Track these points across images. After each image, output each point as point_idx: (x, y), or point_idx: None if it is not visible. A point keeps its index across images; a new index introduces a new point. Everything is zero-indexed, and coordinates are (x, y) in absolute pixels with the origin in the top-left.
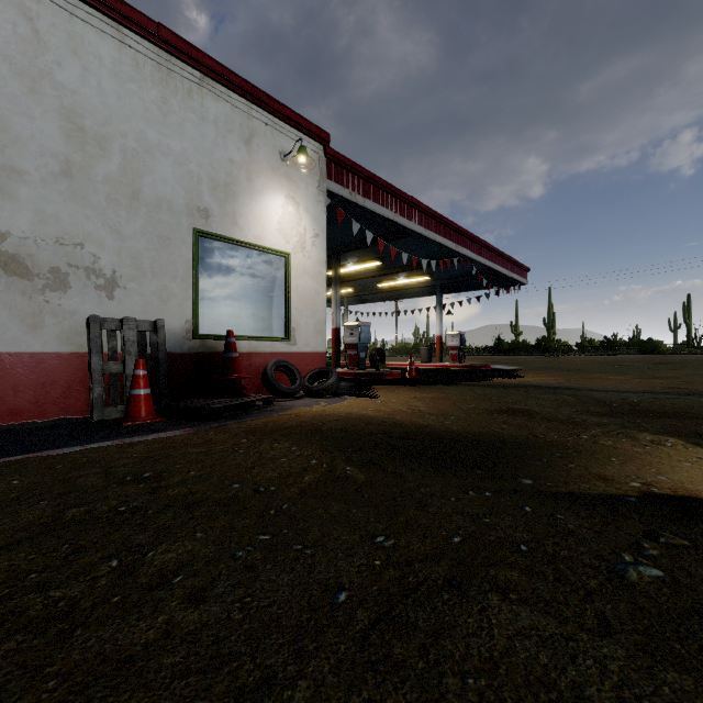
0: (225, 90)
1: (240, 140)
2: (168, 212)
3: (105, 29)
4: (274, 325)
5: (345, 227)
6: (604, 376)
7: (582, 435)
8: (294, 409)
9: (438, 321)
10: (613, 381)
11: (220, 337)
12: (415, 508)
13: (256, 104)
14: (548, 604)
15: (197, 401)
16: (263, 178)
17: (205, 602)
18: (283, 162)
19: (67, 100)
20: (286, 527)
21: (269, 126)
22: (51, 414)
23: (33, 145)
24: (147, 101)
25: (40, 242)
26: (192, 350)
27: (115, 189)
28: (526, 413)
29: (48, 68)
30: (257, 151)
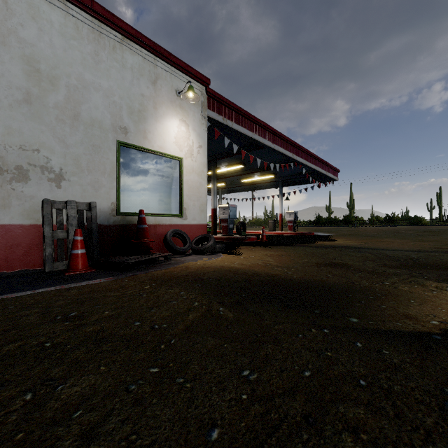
0: (138, 47)
1: (148, 81)
2: (99, 129)
3: (55, 2)
4: (171, 206)
5: (219, 142)
6: (390, 240)
7: (385, 282)
8: (185, 263)
9: (280, 204)
10: (396, 243)
11: (135, 214)
12: (272, 343)
13: (159, 58)
14: (396, 446)
15: (118, 257)
16: (164, 107)
17: (96, 440)
18: (178, 97)
19: (28, 50)
20: (172, 361)
21: (168, 73)
22: (16, 267)
23: (3, 81)
24: (84, 53)
25: (8, 148)
26: (116, 223)
27: (62, 112)
28: (343, 266)
29: (14, 28)
30: (160, 89)
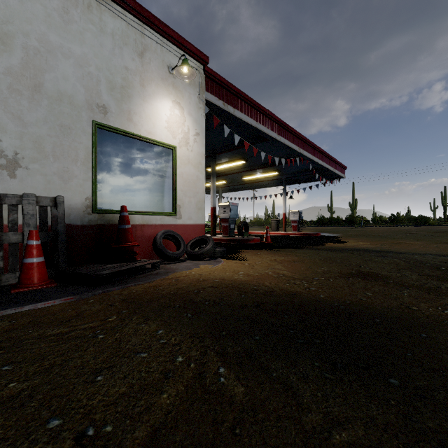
0: (121, 10)
1: (134, 52)
2: (69, 105)
3: None
4: (163, 203)
5: (220, 134)
6: (406, 241)
7: None
8: (176, 272)
9: (284, 203)
10: (417, 246)
11: (116, 212)
12: None
13: (148, 25)
14: None
15: (91, 266)
16: (154, 85)
17: None
18: (171, 74)
19: None
20: None
21: (159, 45)
22: None
23: None
24: (49, 8)
25: None
26: (92, 223)
27: (17, 81)
28: (377, 277)
29: None
30: (149, 63)
